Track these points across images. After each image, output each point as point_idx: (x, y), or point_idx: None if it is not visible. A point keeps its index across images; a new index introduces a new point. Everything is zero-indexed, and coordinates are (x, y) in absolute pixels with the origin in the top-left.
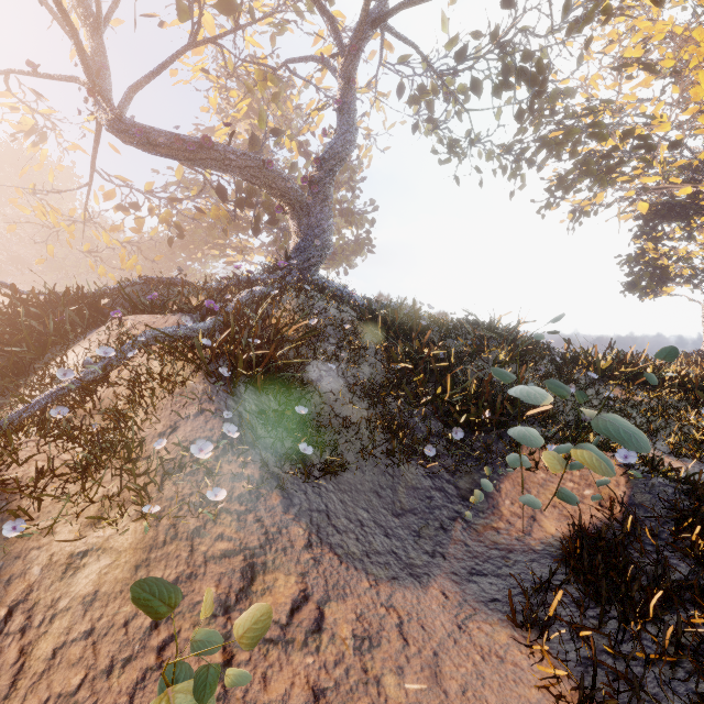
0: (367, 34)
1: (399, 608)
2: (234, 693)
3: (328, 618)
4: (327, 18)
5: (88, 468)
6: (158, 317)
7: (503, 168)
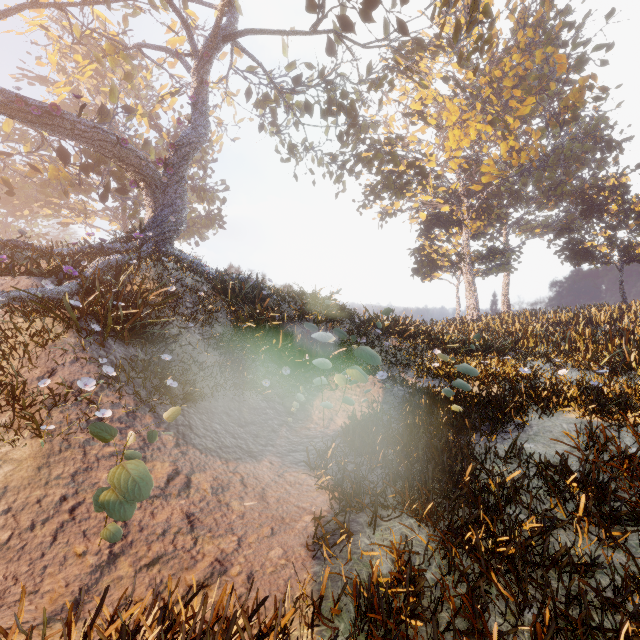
0: (219, 45)
1: (242, 473)
2: (132, 523)
3: (194, 482)
4: (182, 21)
5: None
6: (7, 279)
7: (330, 174)
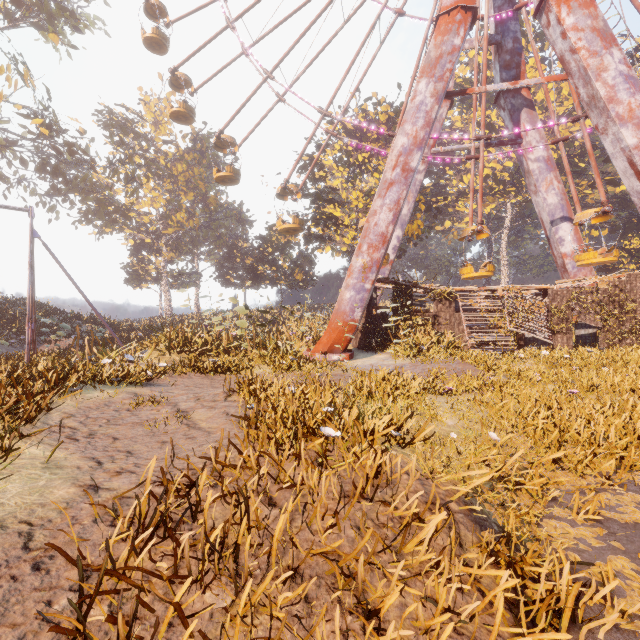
0: None
1: None
2: None
3: None
4: None
5: None
6: None
7: (44, 204)
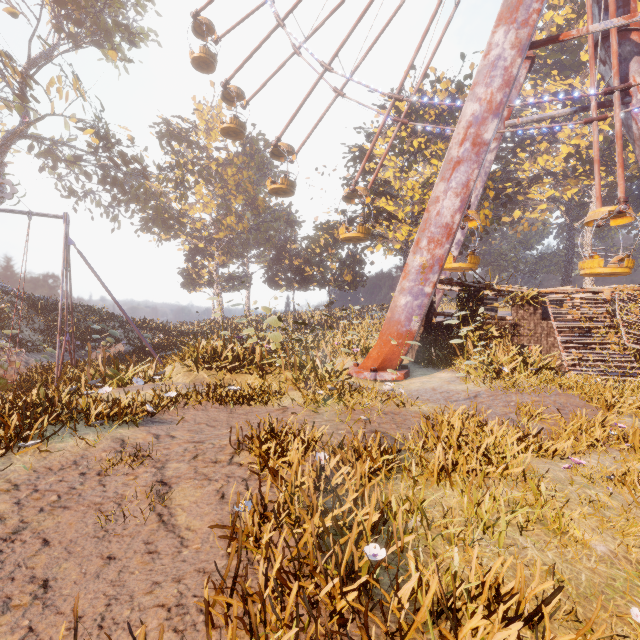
0: (16, 141)
1: None
2: None
3: None
4: None
5: None
6: None
7: (107, 214)
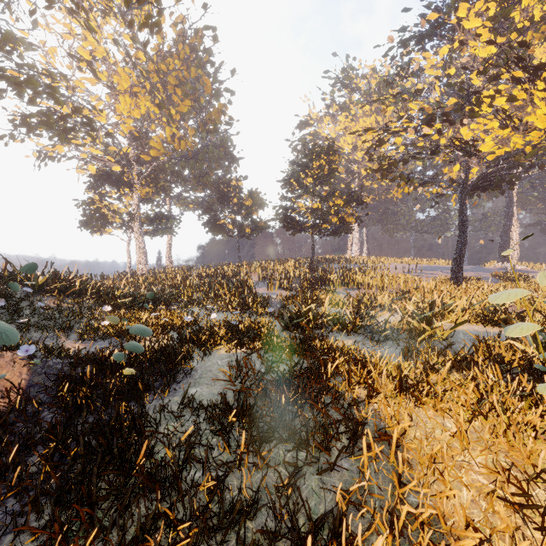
0: None
1: None
2: None
3: None
4: None
5: None
6: None
7: None
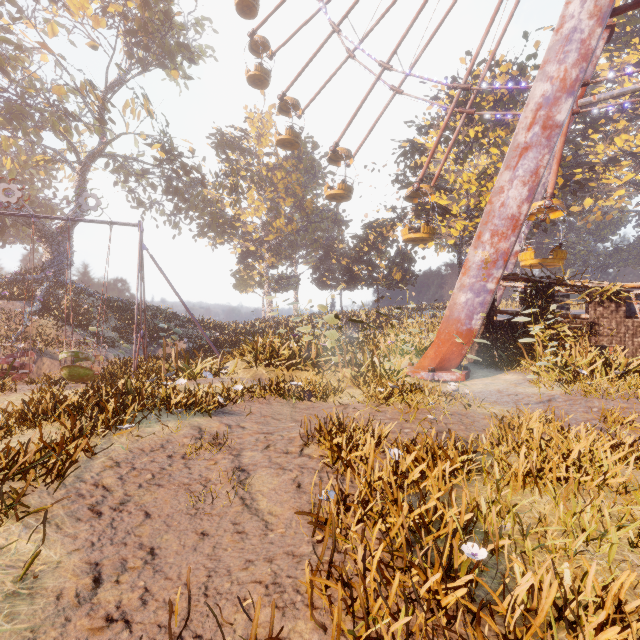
0: (96, 159)
1: None
2: None
3: None
4: (72, 146)
5: (52, 345)
6: (5, 302)
7: (170, 222)
